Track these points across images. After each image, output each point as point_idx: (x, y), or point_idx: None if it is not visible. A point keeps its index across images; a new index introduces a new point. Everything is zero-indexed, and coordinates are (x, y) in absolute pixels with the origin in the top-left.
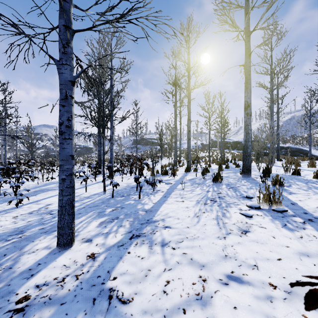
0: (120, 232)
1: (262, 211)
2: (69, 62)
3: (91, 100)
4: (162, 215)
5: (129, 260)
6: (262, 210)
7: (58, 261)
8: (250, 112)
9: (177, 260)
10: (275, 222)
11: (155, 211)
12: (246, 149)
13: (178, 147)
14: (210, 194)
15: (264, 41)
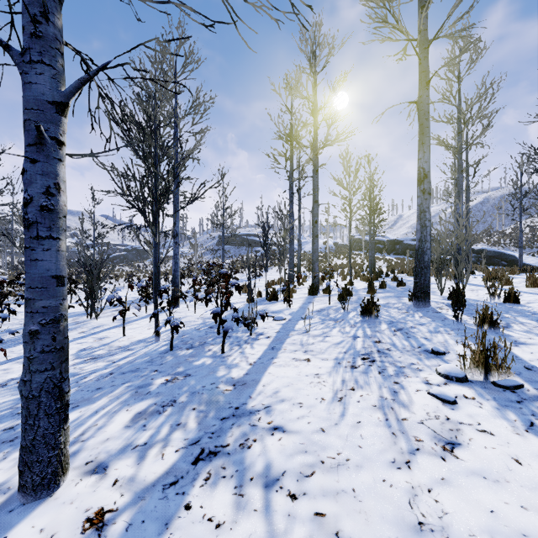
0: (175, 444)
1: (472, 387)
2: (50, 59)
3: (108, 150)
4: (267, 396)
5: (185, 533)
6: (471, 384)
7: (11, 537)
8: (429, 187)
9: (303, 537)
10: (508, 416)
11: (253, 385)
12: (421, 255)
13: (295, 249)
14: (361, 343)
15: (456, 56)
